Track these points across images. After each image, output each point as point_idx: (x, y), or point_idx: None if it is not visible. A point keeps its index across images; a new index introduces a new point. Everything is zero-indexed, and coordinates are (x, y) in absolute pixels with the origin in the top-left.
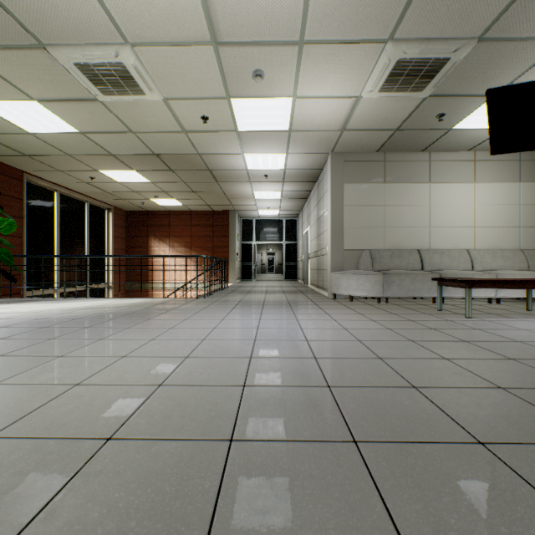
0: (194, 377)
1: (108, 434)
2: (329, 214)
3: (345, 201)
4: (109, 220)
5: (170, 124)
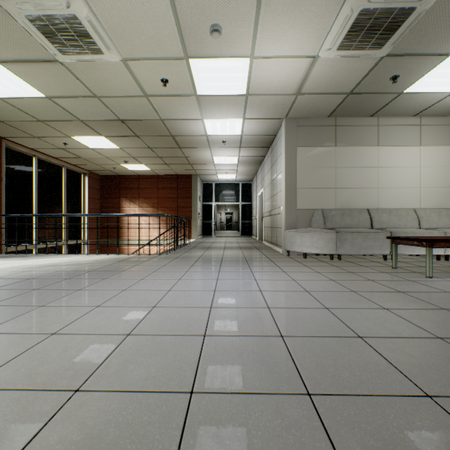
0: (127, 373)
1: None
2: (283, 175)
3: (298, 163)
4: (85, 183)
5: (131, 88)
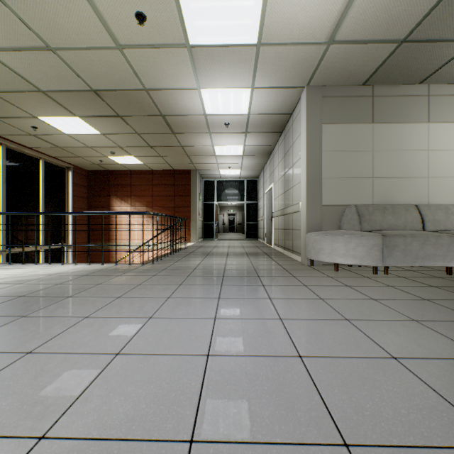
0: None
1: None
2: (304, 162)
3: (324, 145)
4: (69, 179)
5: (95, 32)
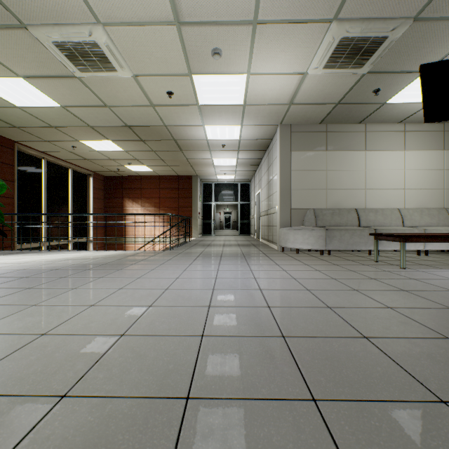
0: (155, 326)
1: (63, 390)
2: (278, 178)
3: (292, 166)
4: (90, 183)
5: (139, 99)
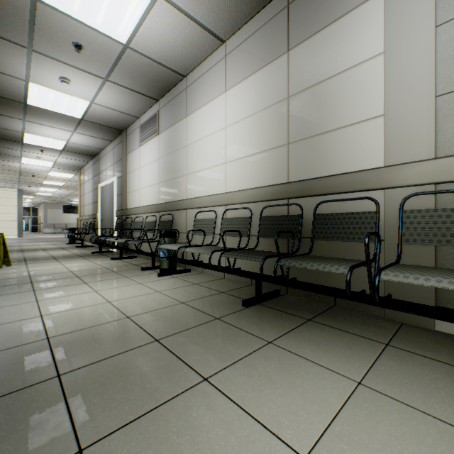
0: None
1: None
2: (44, 215)
3: (48, 213)
4: None
5: None
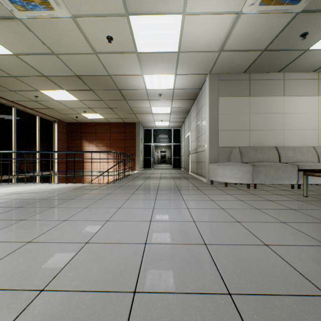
0: None
1: None
2: (207, 120)
3: (220, 110)
4: (55, 128)
5: (82, 46)
